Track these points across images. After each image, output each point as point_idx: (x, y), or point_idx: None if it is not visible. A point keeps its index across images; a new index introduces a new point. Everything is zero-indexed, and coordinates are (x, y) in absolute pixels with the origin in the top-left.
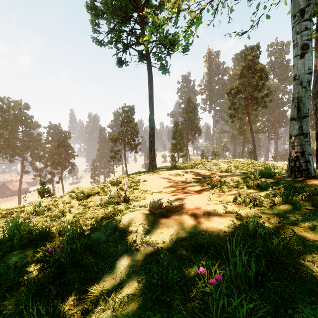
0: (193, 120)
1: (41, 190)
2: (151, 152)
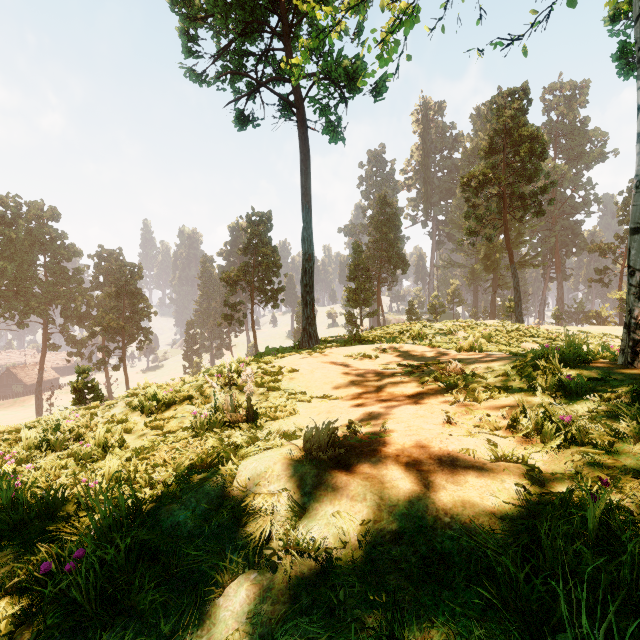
0: (390, 242)
1: (79, 385)
2: (307, 306)
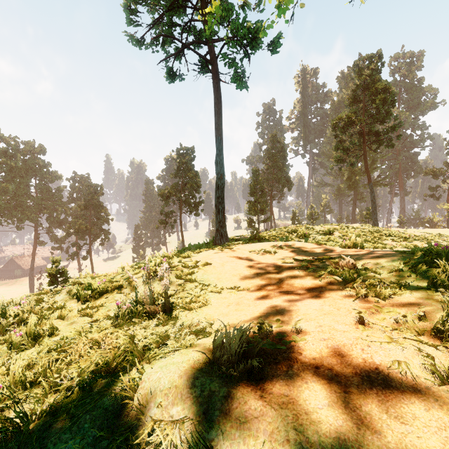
0: (280, 168)
1: (53, 271)
2: (219, 213)
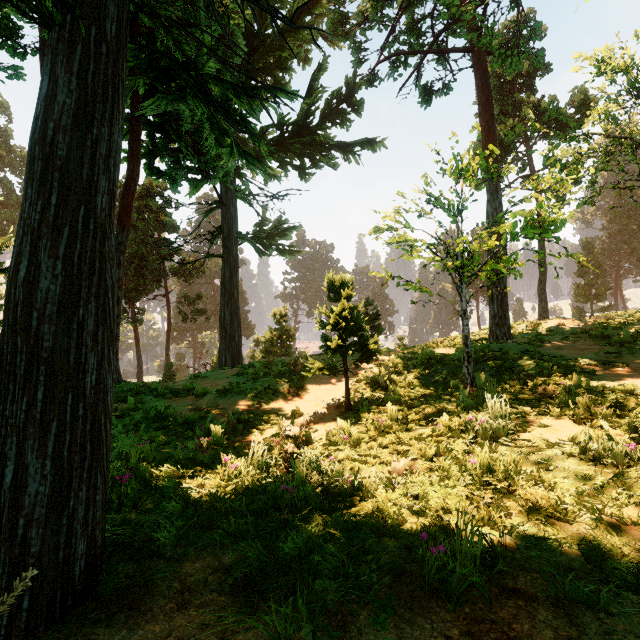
0: (632, 233)
1: (401, 345)
2: (542, 301)
